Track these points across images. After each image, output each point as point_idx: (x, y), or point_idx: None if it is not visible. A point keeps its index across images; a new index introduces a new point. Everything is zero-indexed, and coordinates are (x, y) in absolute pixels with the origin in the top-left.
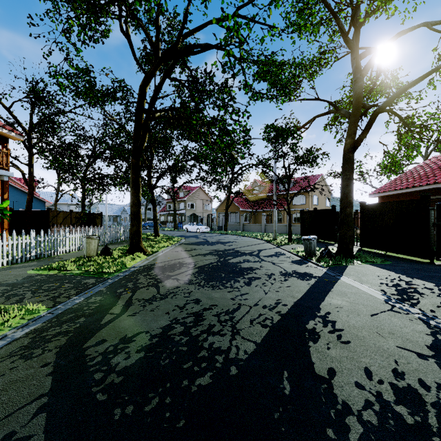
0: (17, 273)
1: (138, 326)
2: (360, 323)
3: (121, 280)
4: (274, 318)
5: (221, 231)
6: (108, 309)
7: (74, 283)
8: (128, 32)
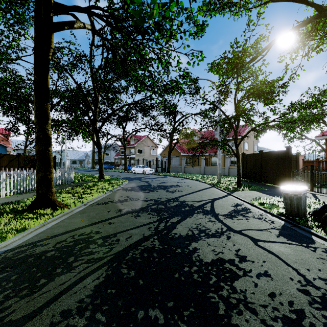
0: None
1: None
2: None
3: None
4: None
5: (164, 172)
6: None
7: None
8: None
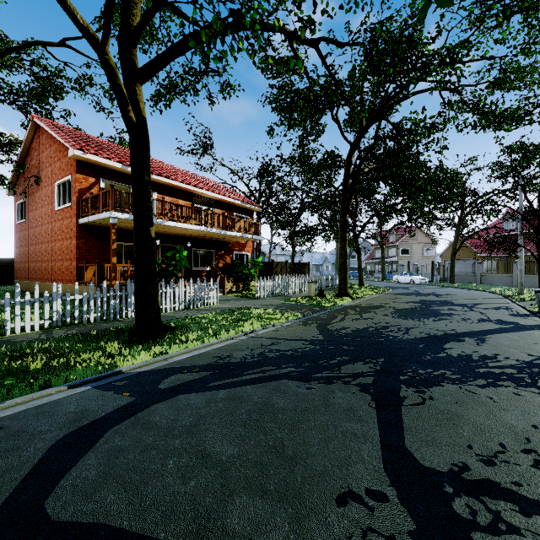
0: (275, 301)
1: (350, 325)
2: (509, 343)
3: (336, 310)
4: (438, 334)
5: (445, 283)
6: (332, 319)
7: (308, 308)
8: (338, 119)
